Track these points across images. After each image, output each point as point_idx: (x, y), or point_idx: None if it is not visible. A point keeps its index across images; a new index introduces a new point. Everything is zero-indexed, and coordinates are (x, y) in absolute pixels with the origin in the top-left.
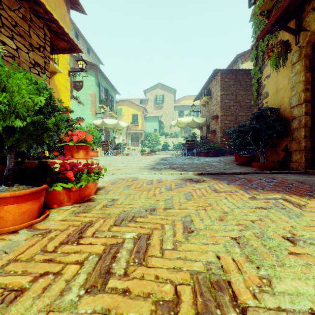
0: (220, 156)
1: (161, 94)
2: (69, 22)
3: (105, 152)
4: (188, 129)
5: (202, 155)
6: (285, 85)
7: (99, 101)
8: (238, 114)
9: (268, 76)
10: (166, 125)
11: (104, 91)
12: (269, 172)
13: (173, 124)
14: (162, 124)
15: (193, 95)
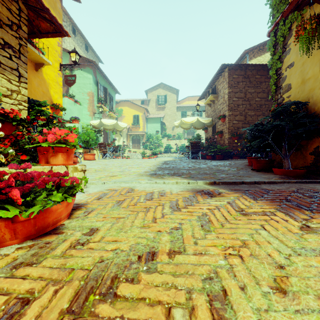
0: (228, 159)
1: (163, 94)
2: (61, 10)
3: (103, 155)
4: (191, 130)
5: (207, 158)
6: (315, 73)
7: (97, 101)
8: (248, 114)
9: (291, 64)
10: (168, 126)
11: (102, 90)
12: (301, 181)
13: (177, 124)
14: (164, 125)
15: (196, 96)
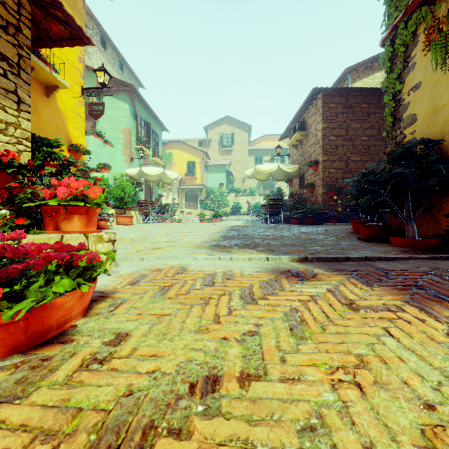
0: (322, 223)
1: (230, 132)
2: (83, 10)
3: (145, 218)
4: (269, 183)
5: (293, 223)
6: None
7: (137, 141)
8: (350, 159)
9: (417, 86)
10: (236, 177)
11: (144, 125)
12: (434, 257)
13: (249, 174)
14: (231, 176)
15: (276, 134)
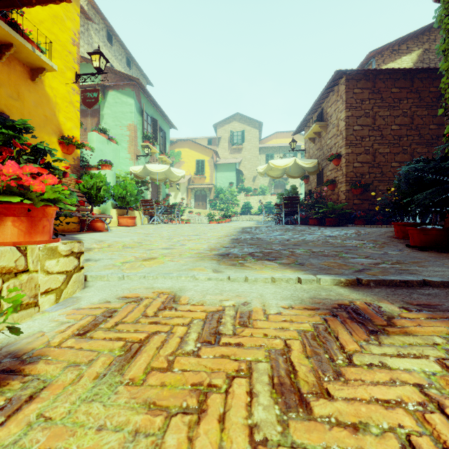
0: (346, 225)
1: (240, 129)
2: None
3: (151, 218)
4: (280, 182)
5: (311, 224)
6: None
7: (142, 138)
8: (378, 151)
9: None
10: (247, 176)
11: (150, 122)
12: None
13: (262, 170)
14: (241, 174)
15: (288, 131)
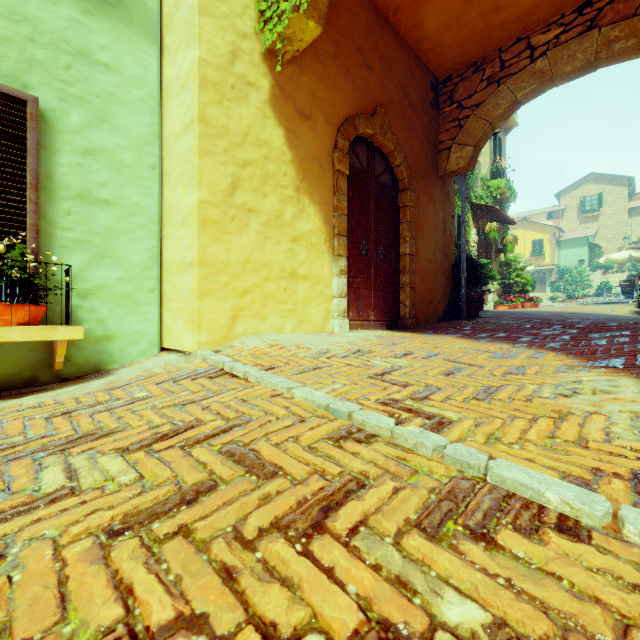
0: None
1: (595, 192)
2: None
3: None
4: None
5: None
6: None
7: None
8: None
9: None
10: (607, 249)
11: None
12: None
13: (602, 262)
14: (596, 249)
15: None
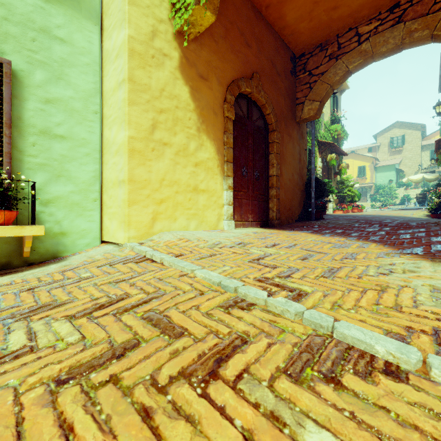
0: None
1: (400, 134)
2: None
3: None
4: None
5: None
6: None
7: None
8: None
9: None
10: (407, 172)
11: None
12: None
13: (404, 181)
14: (400, 172)
15: None
